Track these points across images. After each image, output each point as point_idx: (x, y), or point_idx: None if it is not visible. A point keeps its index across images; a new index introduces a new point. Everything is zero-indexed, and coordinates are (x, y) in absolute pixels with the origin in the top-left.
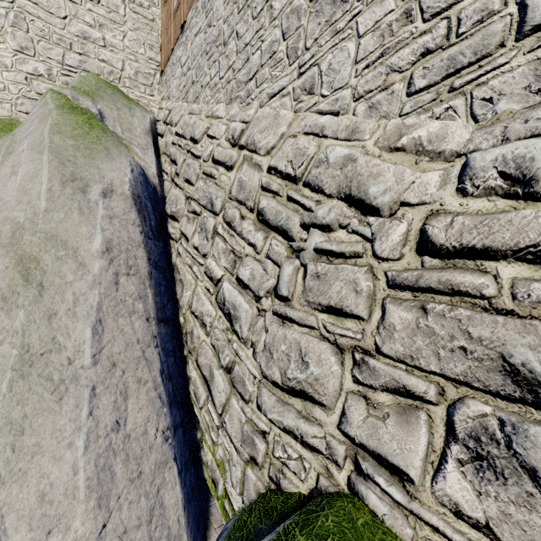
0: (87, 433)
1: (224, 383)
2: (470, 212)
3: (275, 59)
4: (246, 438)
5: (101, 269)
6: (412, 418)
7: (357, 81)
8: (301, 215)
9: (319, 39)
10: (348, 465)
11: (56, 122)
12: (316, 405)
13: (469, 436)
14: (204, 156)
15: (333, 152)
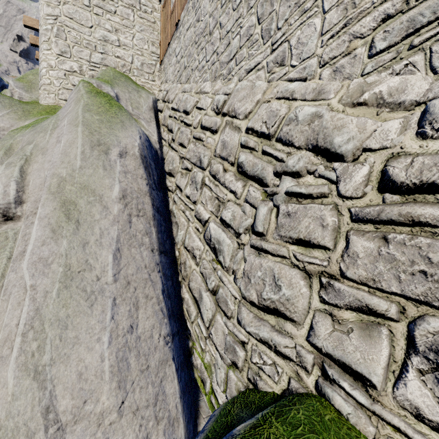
0: (110, 332)
1: (210, 303)
2: (430, 152)
3: (252, 41)
4: (228, 346)
5: (118, 211)
6: (374, 333)
7: (323, 50)
8: (274, 166)
9: (289, 19)
10: (316, 371)
11: (86, 103)
12: (287, 321)
13: (429, 349)
14: (194, 124)
15: (302, 111)
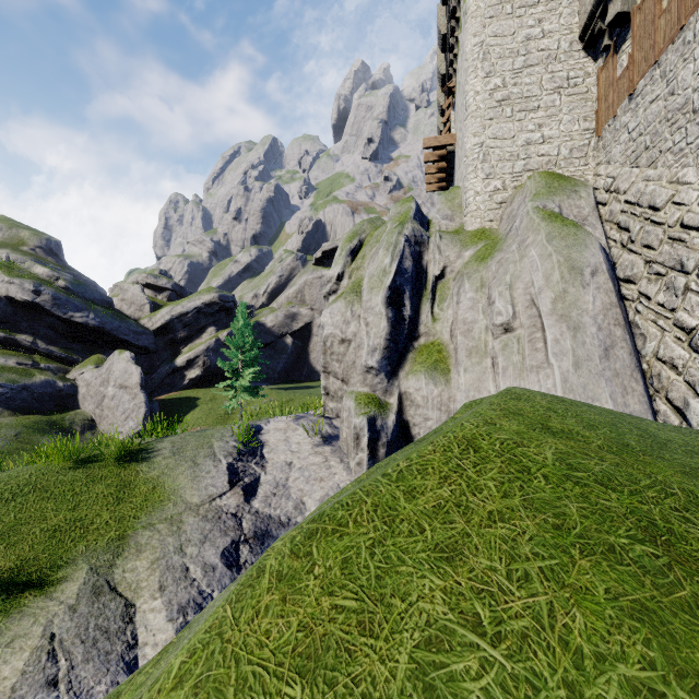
0: (612, 400)
1: None
2: None
3: None
4: None
5: (600, 320)
6: None
7: None
8: None
9: None
10: None
11: (548, 232)
12: None
13: None
14: (669, 223)
15: None
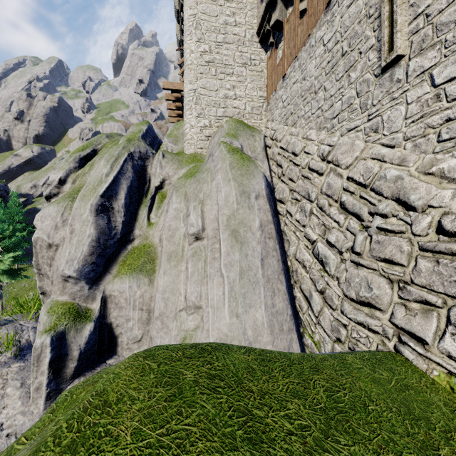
0: (264, 304)
1: (319, 299)
2: None
3: (352, 108)
4: (334, 328)
5: (259, 235)
6: (429, 315)
7: (406, 129)
8: (368, 207)
9: (381, 101)
10: (394, 339)
11: (230, 162)
12: (377, 310)
13: None
14: (302, 165)
15: (389, 173)
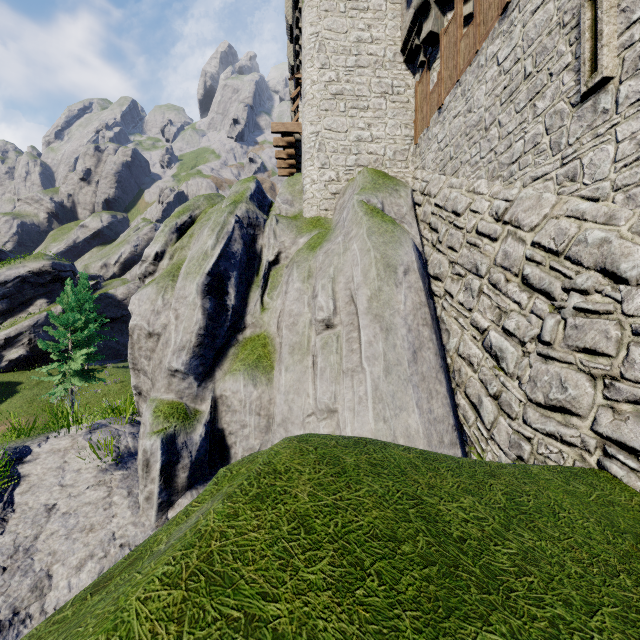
0: (419, 408)
1: (492, 406)
2: None
3: (538, 149)
4: (513, 443)
5: (410, 321)
6: None
7: (616, 176)
8: (562, 282)
9: (580, 138)
10: (598, 452)
11: (369, 227)
12: (573, 416)
13: None
14: (467, 228)
15: (591, 235)
